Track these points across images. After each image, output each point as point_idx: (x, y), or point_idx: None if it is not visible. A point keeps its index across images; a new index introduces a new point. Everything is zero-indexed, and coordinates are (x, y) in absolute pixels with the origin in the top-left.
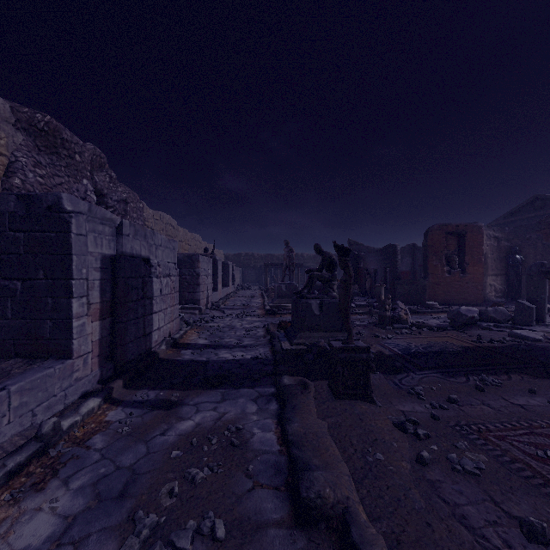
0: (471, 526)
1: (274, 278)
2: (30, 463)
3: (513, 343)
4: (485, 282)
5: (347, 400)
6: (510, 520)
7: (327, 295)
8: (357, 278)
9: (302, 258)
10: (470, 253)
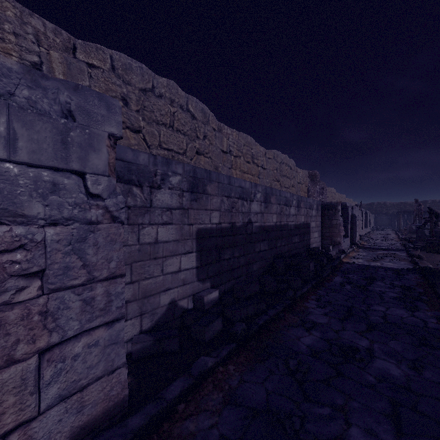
0: None
1: (407, 222)
2: (353, 250)
3: None
4: None
5: (430, 253)
6: None
7: (434, 228)
8: None
9: (439, 204)
10: None
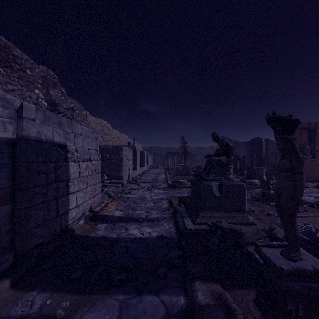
0: None
1: (172, 161)
2: None
3: None
4: None
5: None
6: None
7: (225, 177)
8: None
9: (189, 149)
10: None
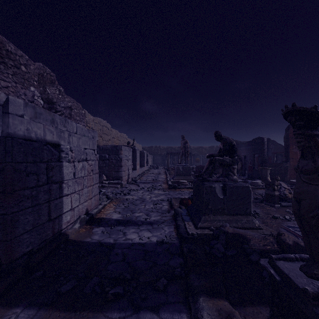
0: None
1: (172, 161)
2: None
3: None
4: None
5: None
6: None
7: (228, 178)
8: None
9: (189, 149)
10: None
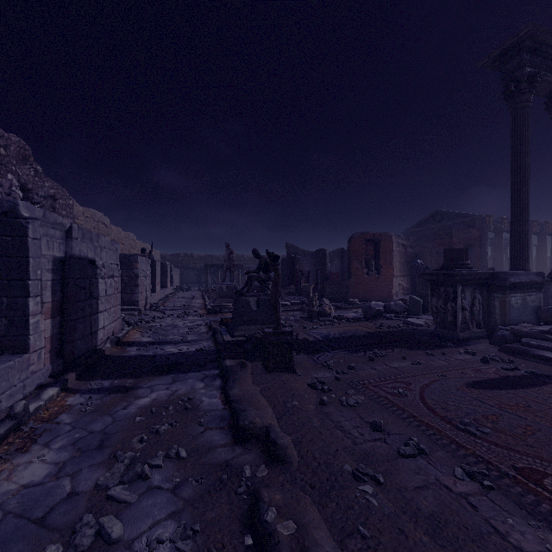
0: (344, 430)
1: (214, 279)
2: (8, 436)
3: (404, 328)
4: (395, 282)
5: (276, 373)
6: (366, 424)
7: (264, 293)
8: (293, 279)
9: (242, 259)
10: (383, 257)
